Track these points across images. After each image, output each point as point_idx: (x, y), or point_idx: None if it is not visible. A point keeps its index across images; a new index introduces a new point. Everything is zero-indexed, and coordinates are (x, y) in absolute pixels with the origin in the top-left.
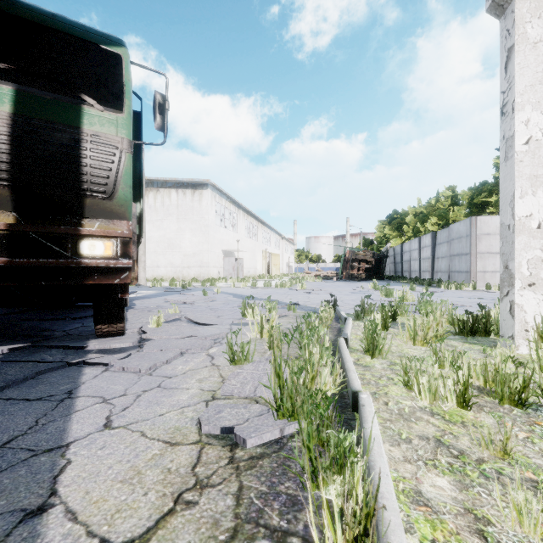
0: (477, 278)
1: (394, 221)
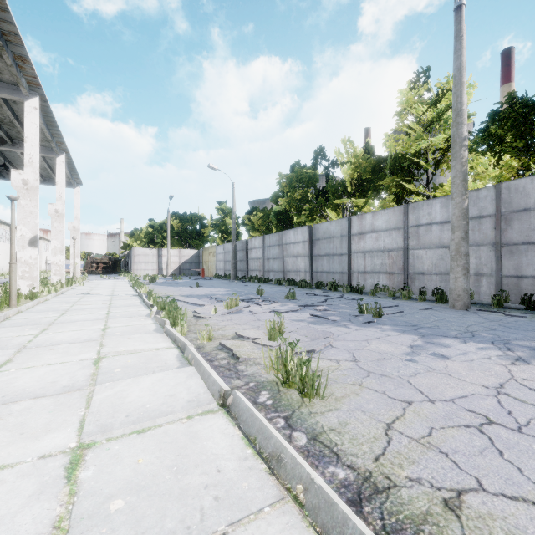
0: (134, 272)
1: (133, 236)
